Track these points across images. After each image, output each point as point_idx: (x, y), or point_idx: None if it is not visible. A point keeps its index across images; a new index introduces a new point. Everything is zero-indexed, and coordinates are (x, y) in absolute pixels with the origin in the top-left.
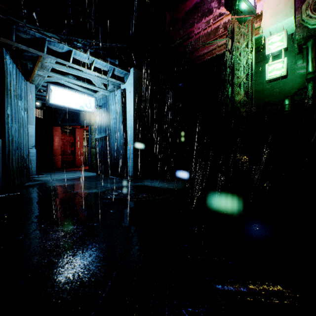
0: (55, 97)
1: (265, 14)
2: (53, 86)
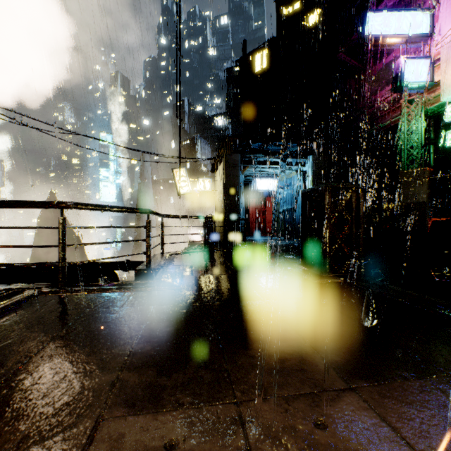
0: (258, 185)
1: (443, 84)
2: (257, 179)
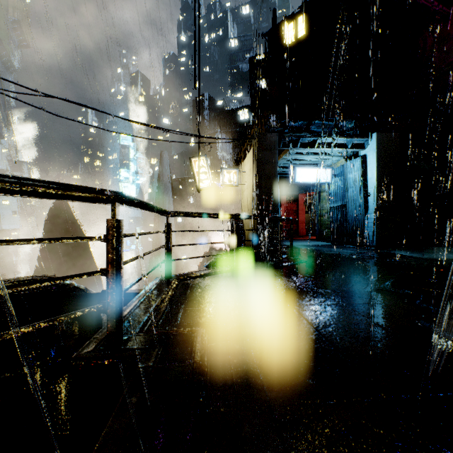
0: (298, 176)
1: None
2: (298, 168)
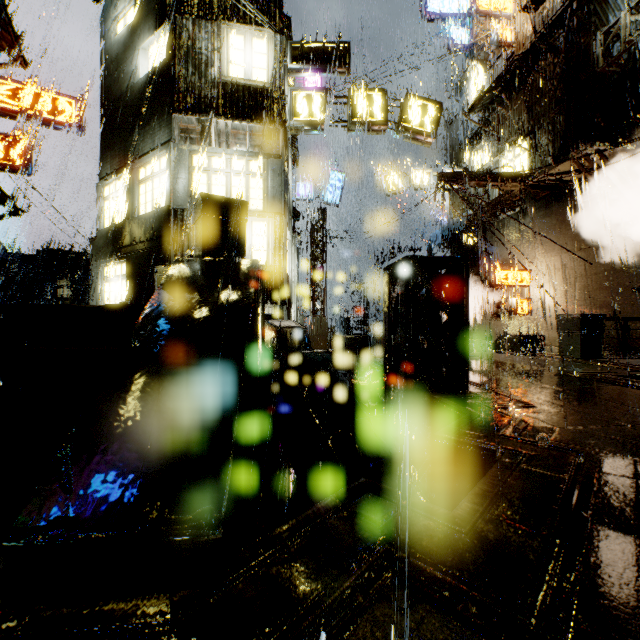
0: None
1: None
2: None
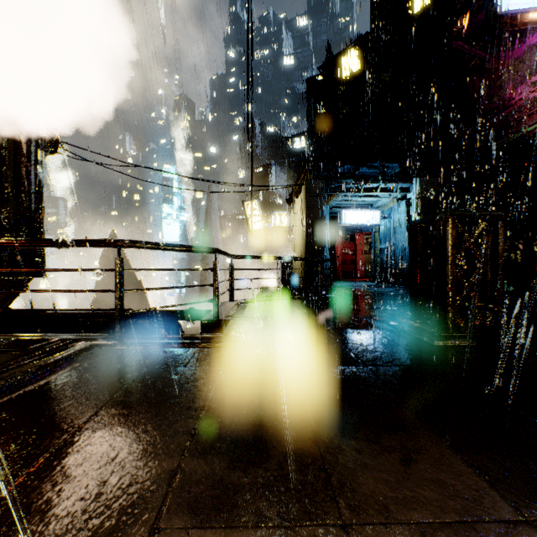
0: (347, 218)
1: None
2: (346, 210)
